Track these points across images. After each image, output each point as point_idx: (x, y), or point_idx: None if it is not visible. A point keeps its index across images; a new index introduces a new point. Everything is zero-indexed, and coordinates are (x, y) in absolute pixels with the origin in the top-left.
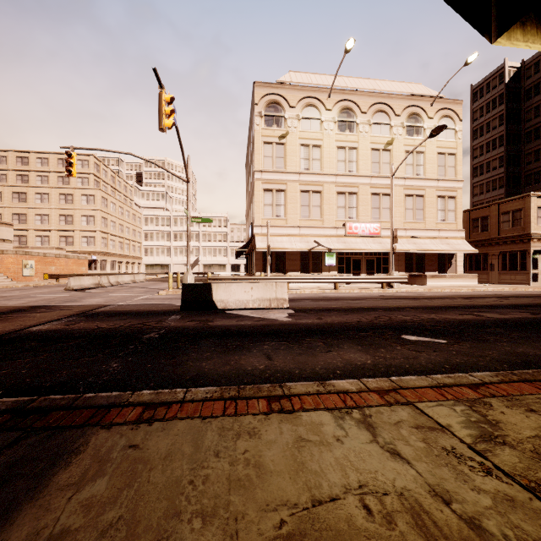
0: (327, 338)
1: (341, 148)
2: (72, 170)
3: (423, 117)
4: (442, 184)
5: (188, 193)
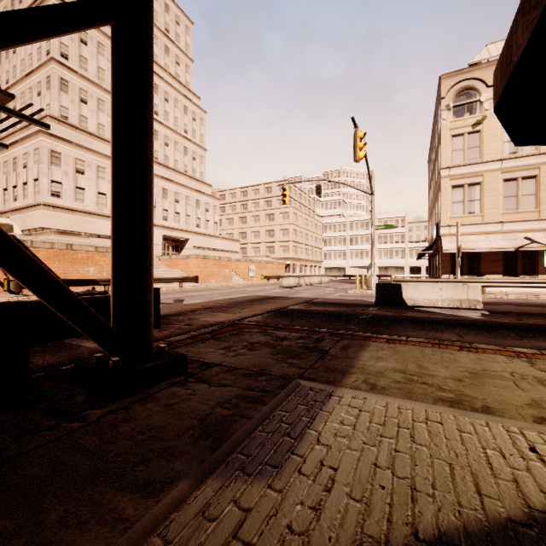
0: (522, 332)
1: None
2: (285, 200)
3: None
4: None
5: (372, 204)
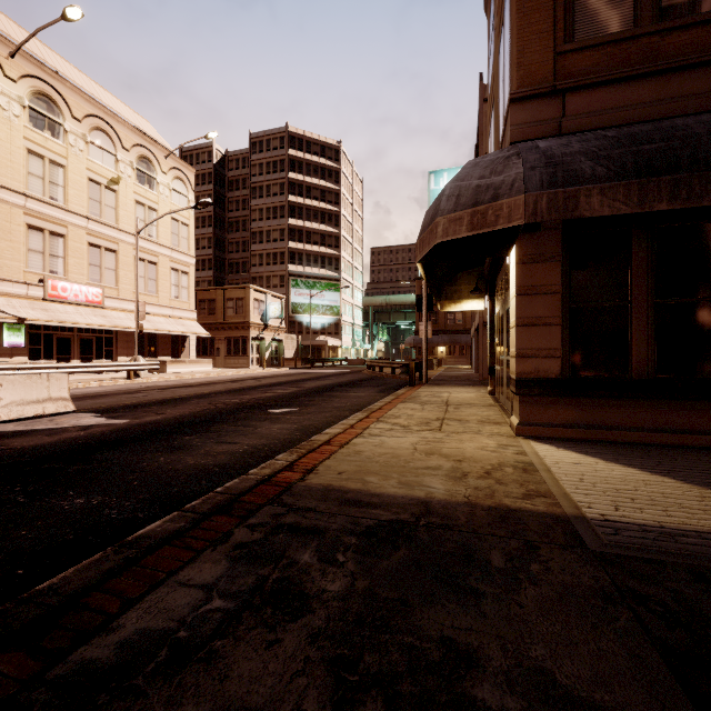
0: (226, 423)
1: (35, 154)
2: None
3: (156, 167)
4: (176, 255)
5: None
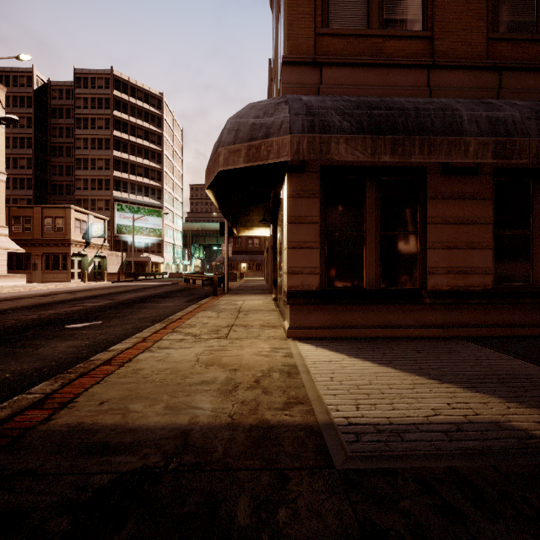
0: (2, 345)
1: None
2: None
3: None
4: None
5: None
